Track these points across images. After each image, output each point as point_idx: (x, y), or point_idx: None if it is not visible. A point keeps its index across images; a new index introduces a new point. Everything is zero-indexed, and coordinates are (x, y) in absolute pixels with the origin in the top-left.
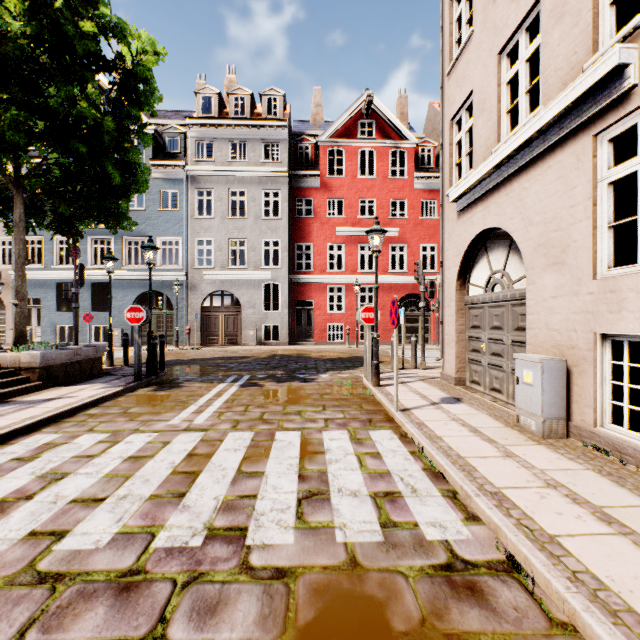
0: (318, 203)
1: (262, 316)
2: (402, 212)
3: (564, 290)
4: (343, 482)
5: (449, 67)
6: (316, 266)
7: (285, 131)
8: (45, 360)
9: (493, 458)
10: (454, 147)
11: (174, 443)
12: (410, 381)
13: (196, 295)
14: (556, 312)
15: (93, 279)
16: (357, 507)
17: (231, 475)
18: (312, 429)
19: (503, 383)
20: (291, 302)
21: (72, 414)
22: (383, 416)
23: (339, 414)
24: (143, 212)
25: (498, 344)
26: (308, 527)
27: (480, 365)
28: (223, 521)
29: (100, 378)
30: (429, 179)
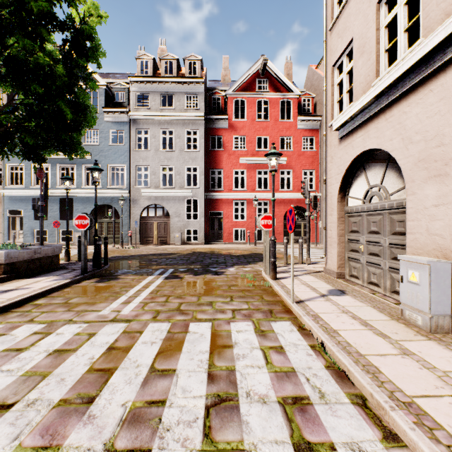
0: (226, 139)
1: (185, 223)
2: (289, 146)
3: (447, 199)
4: (251, 383)
5: (331, 23)
6: (225, 186)
7: (202, 86)
8: (9, 258)
9: (392, 356)
10: (335, 87)
11: (99, 335)
12: (300, 274)
13: (136, 207)
14: (438, 219)
15: (61, 196)
16: (267, 419)
17: (143, 374)
18: (221, 320)
19: (380, 278)
20: (206, 213)
21: (21, 304)
22: (281, 307)
23: (244, 305)
24: (97, 146)
25: (376, 246)
26: (216, 450)
27: (358, 262)
28: (125, 440)
29: (56, 271)
30: (309, 121)
